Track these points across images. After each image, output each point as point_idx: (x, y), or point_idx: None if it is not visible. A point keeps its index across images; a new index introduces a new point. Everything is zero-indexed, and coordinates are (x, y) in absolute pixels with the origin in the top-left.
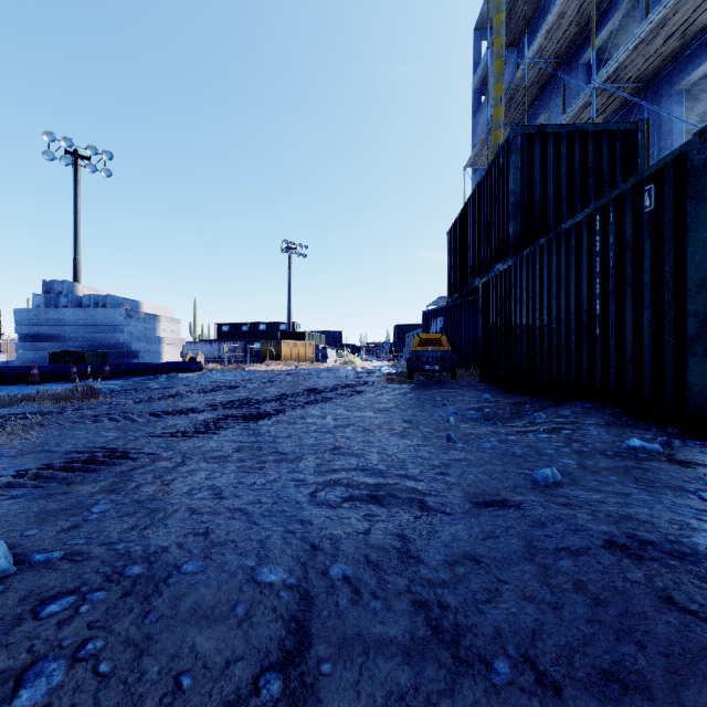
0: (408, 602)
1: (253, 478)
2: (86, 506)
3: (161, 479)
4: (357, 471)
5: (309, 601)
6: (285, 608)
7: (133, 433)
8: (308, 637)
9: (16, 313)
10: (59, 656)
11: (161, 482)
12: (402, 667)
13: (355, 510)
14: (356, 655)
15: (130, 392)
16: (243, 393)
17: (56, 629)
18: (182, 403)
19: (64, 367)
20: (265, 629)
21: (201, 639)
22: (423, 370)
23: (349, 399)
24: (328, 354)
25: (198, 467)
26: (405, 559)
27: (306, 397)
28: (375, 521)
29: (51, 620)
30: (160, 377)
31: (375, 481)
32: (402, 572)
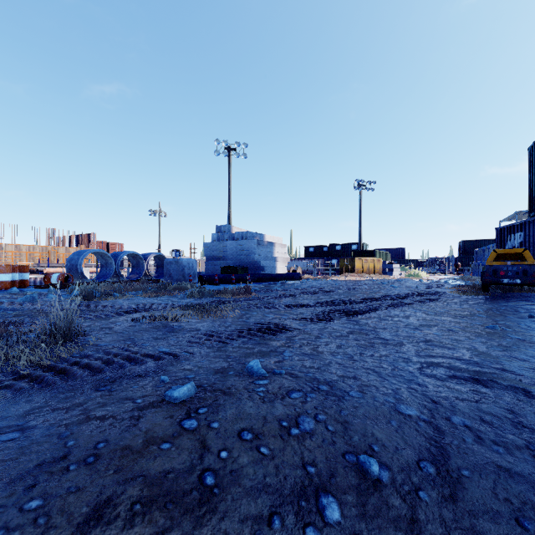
0: (528, 455)
1: (370, 352)
2: (280, 352)
3: (312, 344)
4: (453, 359)
5: (441, 432)
6: (424, 431)
7: (281, 316)
8: (446, 452)
9: (204, 245)
10: (308, 416)
11: (312, 345)
12: (532, 492)
13: (461, 385)
14: (488, 473)
15: (266, 292)
16: (336, 296)
17: (301, 404)
18: (299, 300)
19: (228, 275)
20: (414, 438)
21: (376, 431)
22: (500, 283)
23: (425, 305)
24: (394, 267)
25: (330, 340)
26: (519, 427)
27: (386, 301)
28: (482, 396)
29: (296, 400)
30: (277, 283)
31: (472, 368)
32: (518, 435)
